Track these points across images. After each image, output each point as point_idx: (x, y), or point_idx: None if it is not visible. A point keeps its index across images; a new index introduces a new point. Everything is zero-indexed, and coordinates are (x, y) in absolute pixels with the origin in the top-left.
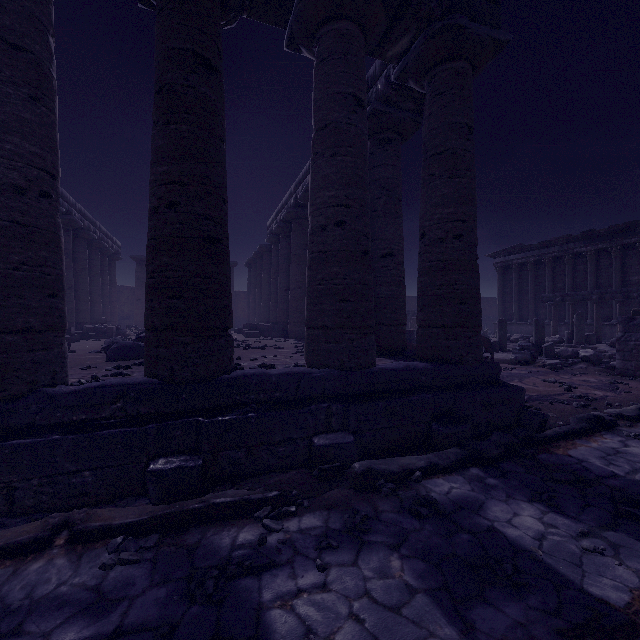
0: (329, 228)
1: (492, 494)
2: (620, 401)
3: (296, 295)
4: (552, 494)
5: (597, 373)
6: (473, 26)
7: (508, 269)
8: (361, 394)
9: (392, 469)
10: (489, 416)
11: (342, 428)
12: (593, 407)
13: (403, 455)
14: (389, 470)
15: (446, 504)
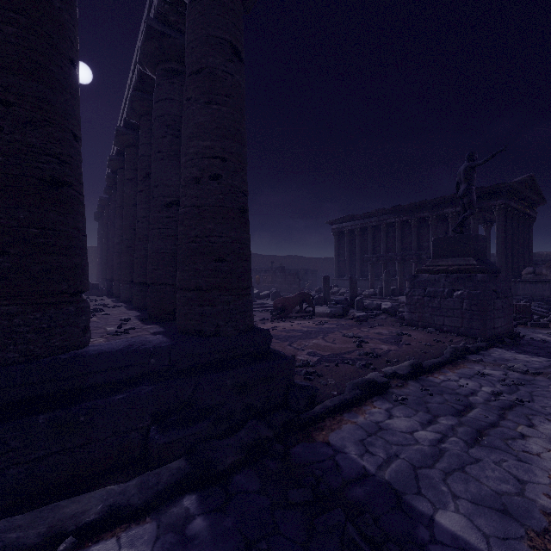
0: None
1: None
2: (399, 356)
3: (121, 250)
4: (265, 547)
5: (392, 324)
6: None
7: (342, 234)
8: (28, 399)
9: (25, 540)
10: (247, 400)
11: None
12: (373, 367)
13: (90, 489)
14: (15, 546)
15: None
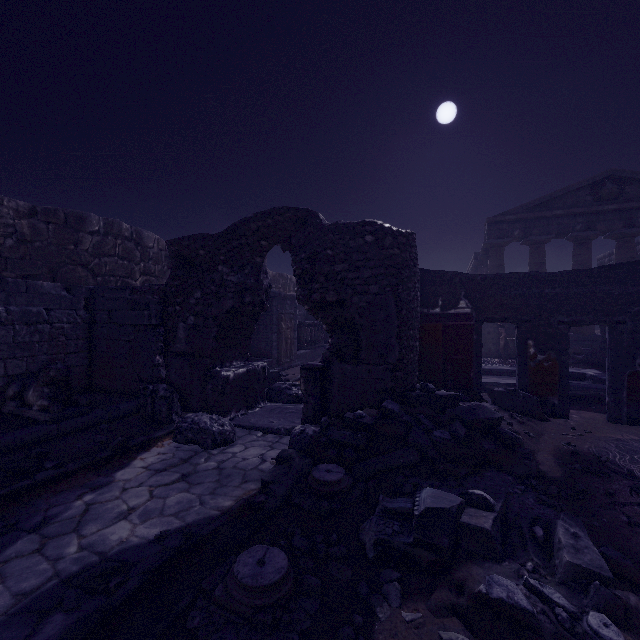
0: None
1: None
2: None
3: None
4: None
5: None
6: None
7: None
8: None
9: None
10: None
11: None
12: None
13: None
14: None
15: None
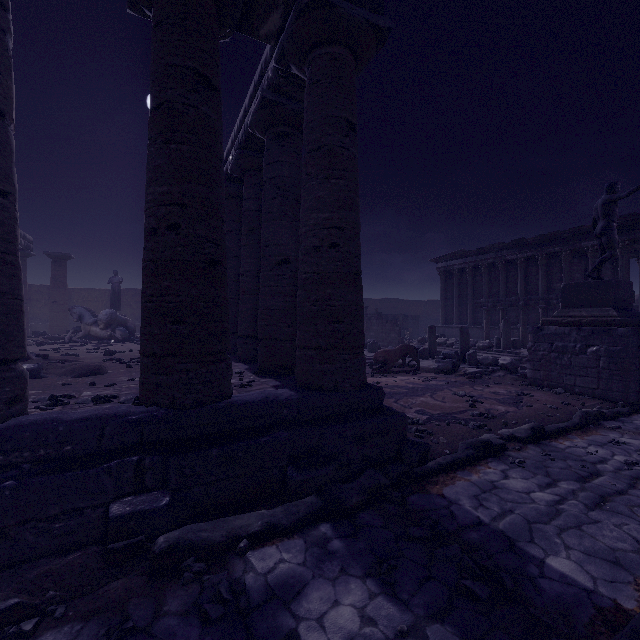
0: (160, 232)
1: (324, 568)
2: (518, 418)
3: None
4: (394, 563)
5: (511, 382)
6: (346, 6)
7: (450, 274)
8: (199, 437)
9: (214, 538)
10: (364, 451)
11: (161, 485)
12: (487, 428)
13: (246, 511)
14: (209, 540)
15: (258, 592)
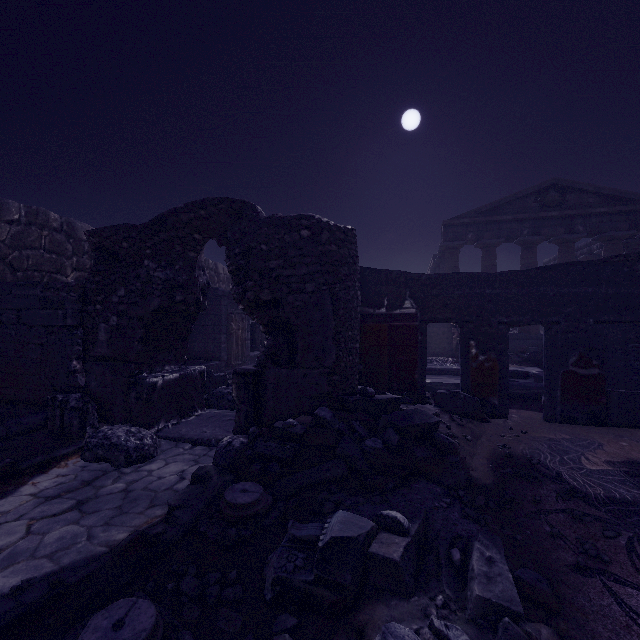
0: None
1: None
2: None
3: None
4: None
5: None
6: None
7: None
8: None
9: None
10: None
11: None
12: None
13: None
14: None
15: None
